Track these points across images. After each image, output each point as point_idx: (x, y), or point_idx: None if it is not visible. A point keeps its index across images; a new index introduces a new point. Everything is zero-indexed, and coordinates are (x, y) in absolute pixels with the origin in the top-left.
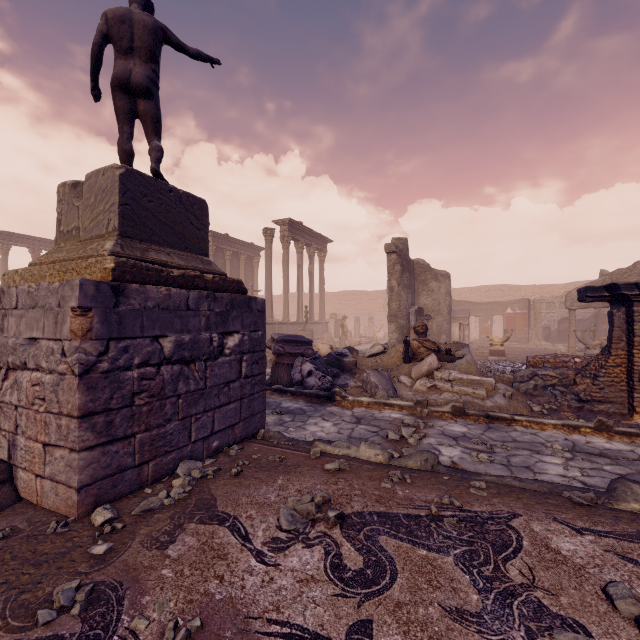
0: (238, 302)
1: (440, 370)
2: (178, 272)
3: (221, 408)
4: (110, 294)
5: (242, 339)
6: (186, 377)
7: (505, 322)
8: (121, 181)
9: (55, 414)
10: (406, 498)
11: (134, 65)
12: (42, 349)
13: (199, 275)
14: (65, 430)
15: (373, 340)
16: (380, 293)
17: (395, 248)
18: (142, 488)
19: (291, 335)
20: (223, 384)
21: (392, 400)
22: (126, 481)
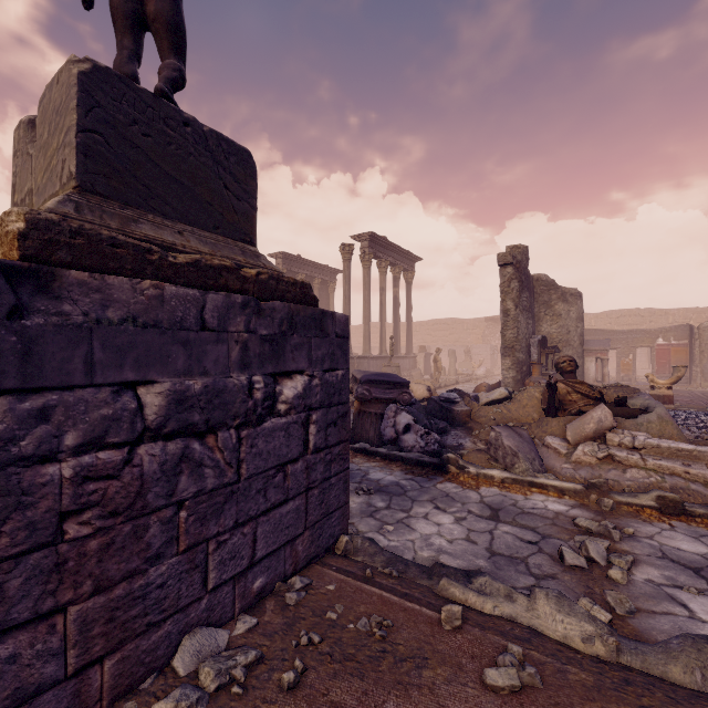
0: (302, 319)
1: (614, 430)
2: (186, 257)
3: (270, 513)
4: None
5: (309, 384)
6: (197, 463)
7: (654, 356)
8: (82, 85)
9: None
10: None
11: None
12: None
13: (229, 266)
14: None
15: (472, 378)
16: (478, 321)
17: (512, 259)
18: None
19: (379, 373)
20: (274, 468)
21: (543, 478)
22: None
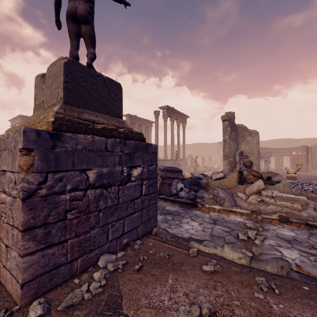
0: (140, 146)
1: (265, 190)
2: (100, 126)
3: (129, 216)
4: (48, 139)
5: (142, 170)
6: (105, 197)
7: (291, 159)
8: (65, 67)
9: (11, 225)
10: (284, 316)
11: (79, 4)
12: (6, 178)
13: (115, 128)
14: (15, 238)
15: (212, 169)
16: (214, 144)
17: (227, 118)
18: (73, 277)
19: (170, 167)
20: (130, 200)
21: (235, 208)
22: (61, 274)
